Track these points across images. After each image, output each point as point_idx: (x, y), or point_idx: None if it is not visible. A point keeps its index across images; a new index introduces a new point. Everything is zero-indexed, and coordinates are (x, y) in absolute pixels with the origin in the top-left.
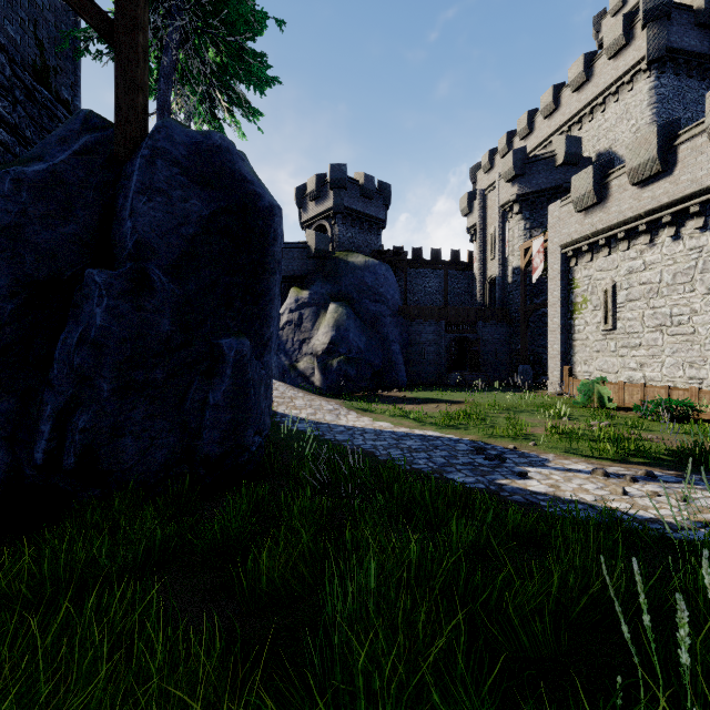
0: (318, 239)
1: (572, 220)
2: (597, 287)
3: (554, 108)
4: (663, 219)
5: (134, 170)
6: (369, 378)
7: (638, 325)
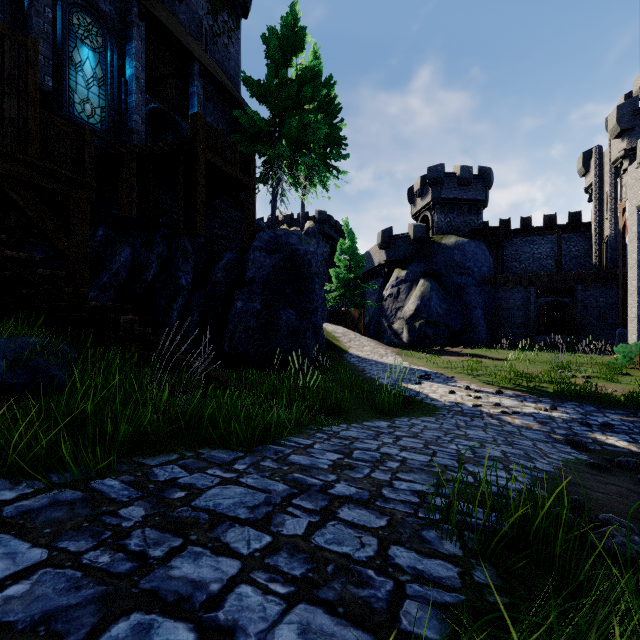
0: (416, 229)
1: None
2: None
3: None
4: None
5: (249, 255)
6: (446, 337)
7: None
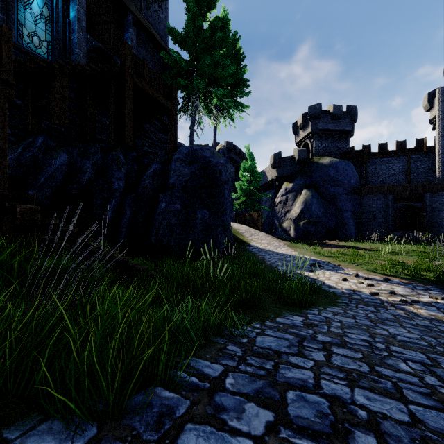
0: (300, 152)
1: None
2: None
3: None
4: None
5: (171, 165)
6: (324, 233)
7: None
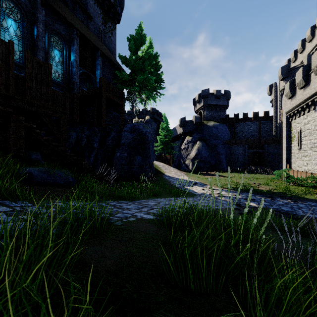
0: (196, 118)
1: (288, 102)
2: (297, 130)
3: (311, 37)
4: (309, 103)
5: (122, 133)
6: (208, 167)
7: (306, 147)
